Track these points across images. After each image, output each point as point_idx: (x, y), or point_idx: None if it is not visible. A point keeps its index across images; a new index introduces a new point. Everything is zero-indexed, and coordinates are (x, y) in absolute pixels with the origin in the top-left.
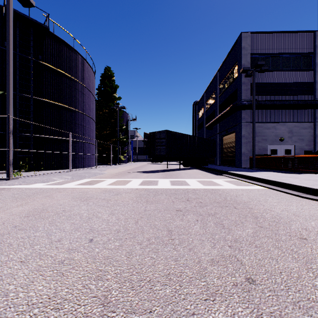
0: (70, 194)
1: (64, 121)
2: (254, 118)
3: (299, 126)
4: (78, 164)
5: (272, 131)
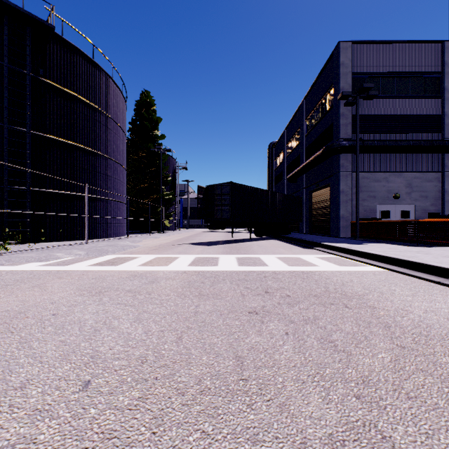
0: (76, 281)
1: (78, 169)
2: (358, 165)
3: (422, 178)
4: (100, 233)
5: (382, 185)
